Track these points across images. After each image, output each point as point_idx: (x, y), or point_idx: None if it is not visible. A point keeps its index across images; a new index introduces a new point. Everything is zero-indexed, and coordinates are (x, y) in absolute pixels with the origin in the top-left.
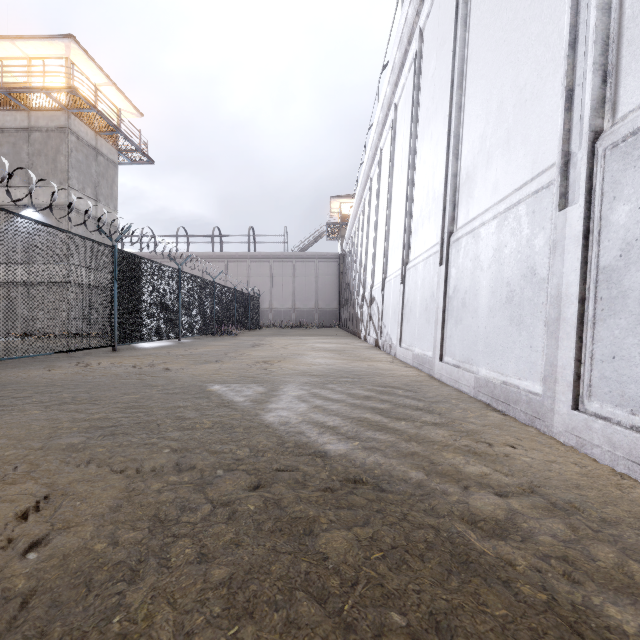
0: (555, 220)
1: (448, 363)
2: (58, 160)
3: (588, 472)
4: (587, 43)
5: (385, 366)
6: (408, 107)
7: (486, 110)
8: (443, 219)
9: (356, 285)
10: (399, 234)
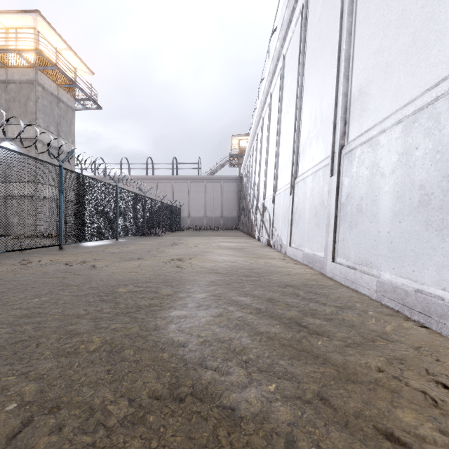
0: None
1: (341, 264)
2: (28, 105)
3: None
4: None
5: (279, 263)
6: (295, 54)
7: (383, 25)
8: (333, 135)
9: (251, 198)
10: (287, 156)
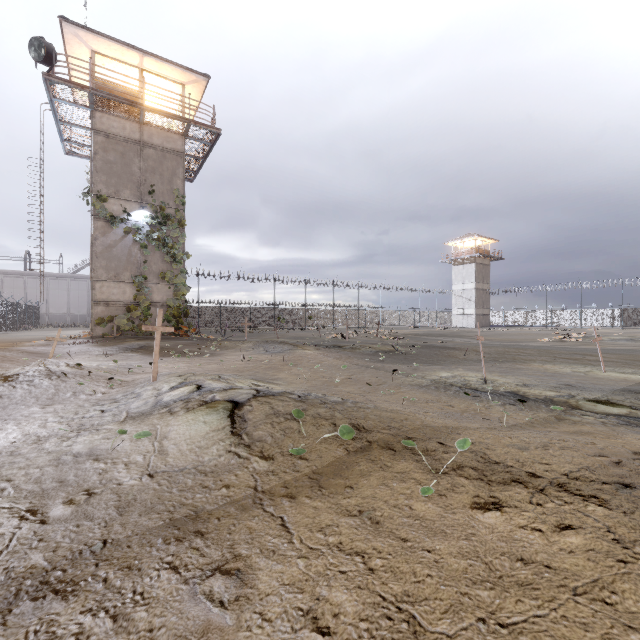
0: None
1: None
2: None
3: None
4: None
5: None
6: None
7: None
8: None
9: None
10: None
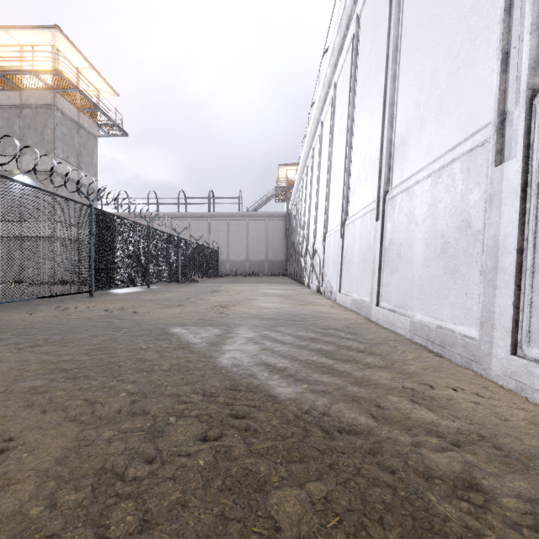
0: (491, 175)
1: (384, 308)
2: (45, 133)
3: (534, 418)
4: (523, 7)
5: (327, 310)
6: (346, 84)
7: (419, 80)
8: (379, 180)
9: (300, 240)
10: (338, 195)
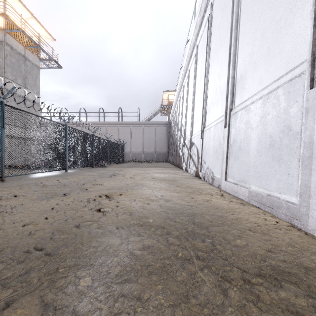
0: None
1: None
2: None
3: None
4: None
5: (222, 203)
6: None
7: None
8: (314, 29)
9: (178, 137)
10: (218, 91)
